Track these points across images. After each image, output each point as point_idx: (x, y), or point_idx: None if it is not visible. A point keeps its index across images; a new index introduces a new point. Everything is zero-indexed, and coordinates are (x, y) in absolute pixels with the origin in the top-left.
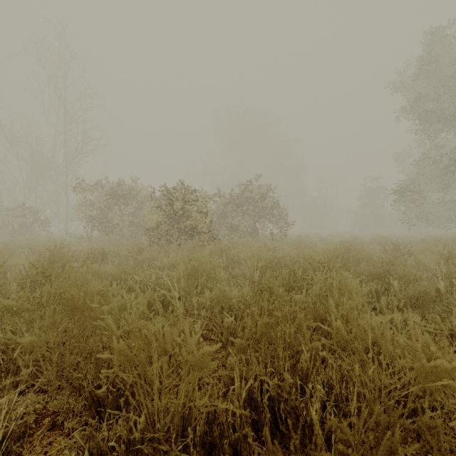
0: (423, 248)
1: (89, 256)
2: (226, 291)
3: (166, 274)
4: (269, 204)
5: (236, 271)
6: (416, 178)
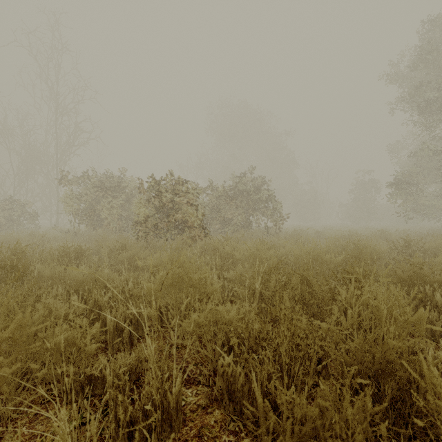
0: (438, 244)
1: (61, 255)
2: (221, 312)
3: (146, 280)
4: (264, 197)
5: (232, 274)
6: (414, 170)
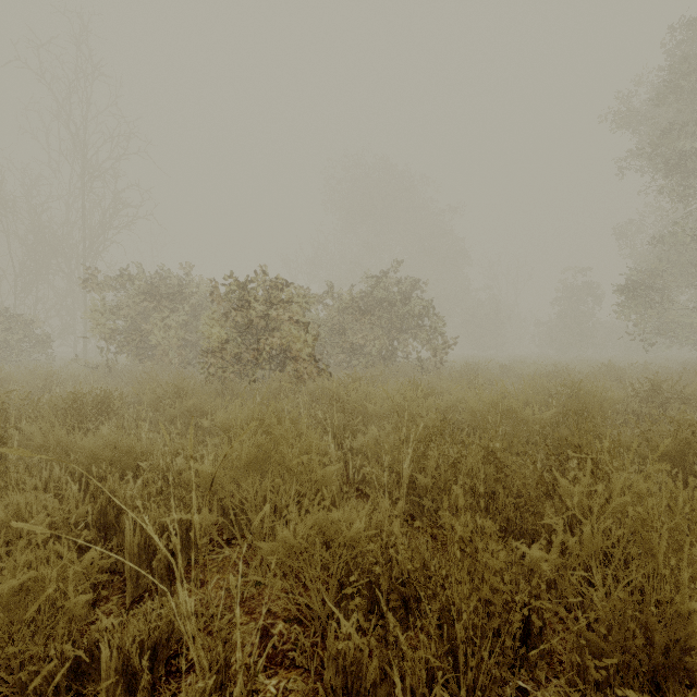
0: None
1: (70, 407)
2: (336, 523)
3: (209, 453)
4: (416, 310)
5: (361, 442)
6: (658, 267)
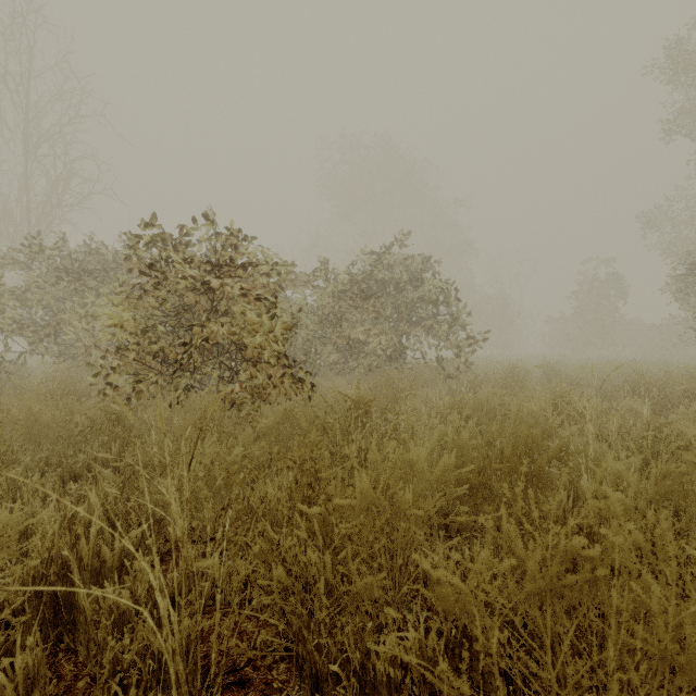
0: None
1: None
2: None
3: None
4: (434, 295)
5: None
6: None
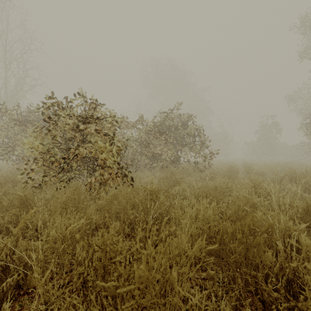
0: None
1: None
2: None
3: None
4: (193, 132)
5: None
6: None
